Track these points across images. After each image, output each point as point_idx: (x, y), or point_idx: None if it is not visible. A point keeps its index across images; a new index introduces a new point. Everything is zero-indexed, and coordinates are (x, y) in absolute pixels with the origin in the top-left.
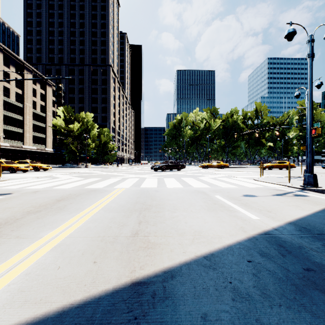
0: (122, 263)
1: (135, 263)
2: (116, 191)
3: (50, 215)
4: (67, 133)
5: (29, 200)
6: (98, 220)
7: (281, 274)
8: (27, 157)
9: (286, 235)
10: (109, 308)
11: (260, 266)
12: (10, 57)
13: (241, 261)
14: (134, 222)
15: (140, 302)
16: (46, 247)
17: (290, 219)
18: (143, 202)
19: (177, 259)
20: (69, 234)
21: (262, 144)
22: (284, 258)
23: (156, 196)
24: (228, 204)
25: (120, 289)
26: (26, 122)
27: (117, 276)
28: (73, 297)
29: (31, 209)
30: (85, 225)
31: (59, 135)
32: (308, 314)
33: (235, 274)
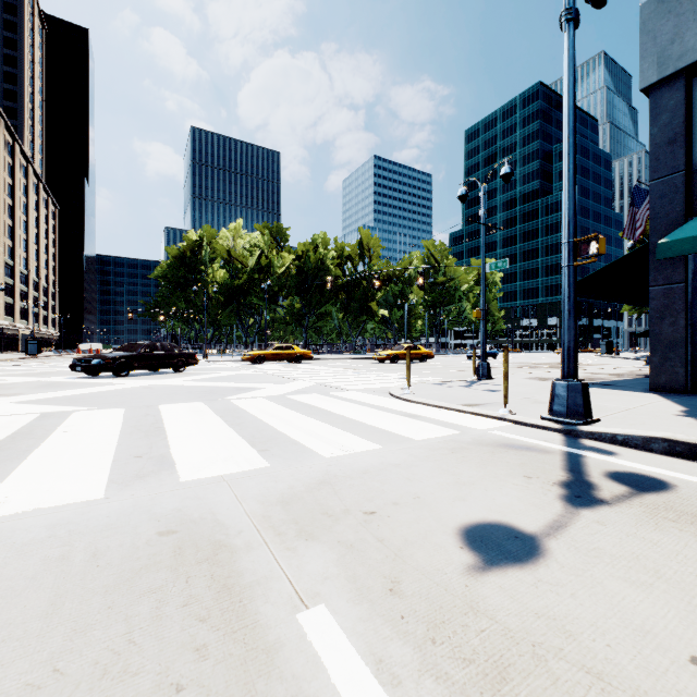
0: None
1: None
2: None
3: None
4: None
5: None
6: None
7: None
8: None
9: None
10: None
11: None
12: None
13: None
14: None
15: None
16: None
17: None
18: None
19: None
20: None
21: (372, 312)
22: None
23: None
24: None
25: None
26: None
27: None
28: None
29: None
30: None
31: None
32: None
33: None
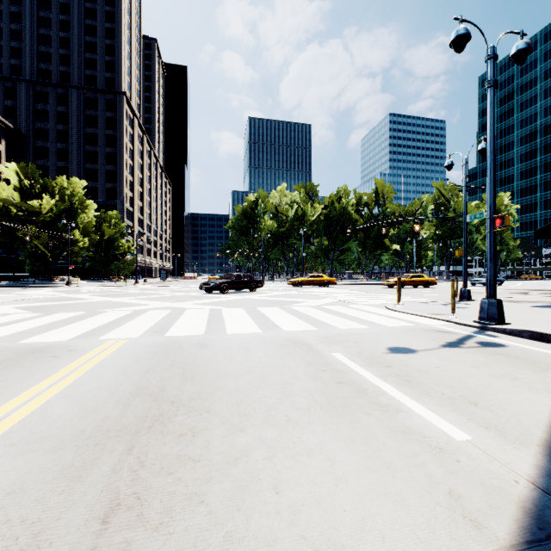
0: None
1: None
2: (98, 351)
3: None
4: (26, 217)
5: None
6: None
7: None
8: None
9: None
10: None
11: None
12: None
13: None
14: (87, 514)
15: None
16: None
17: (540, 430)
18: (156, 391)
19: None
20: None
21: (385, 247)
22: None
23: (198, 364)
24: (371, 381)
25: None
26: None
27: None
28: None
29: None
30: None
31: (6, 220)
32: None
33: None
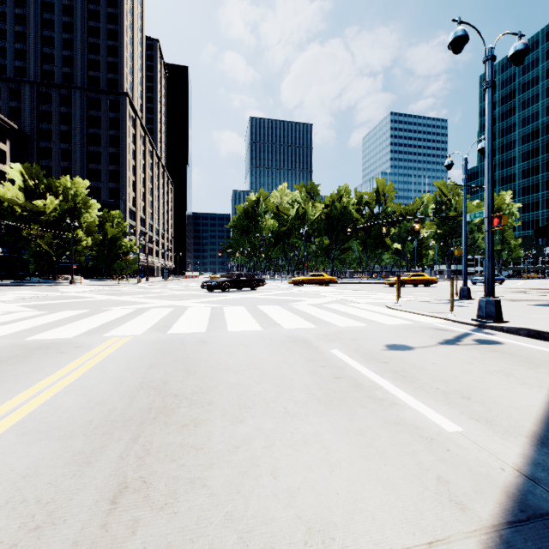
0: None
1: None
2: (103, 348)
3: None
4: (30, 217)
5: None
6: None
7: None
8: None
9: None
10: None
11: None
12: None
13: None
14: (98, 496)
15: None
16: None
17: (529, 422)
18: (160, 385)
19: None
20: None
21: (386, 246)
22: None
23: (199, 360)
24: (368, 377)
25: None
26: None
27: None
28: None
29: None
30: None
31: (11, 219)
32: None
33: None
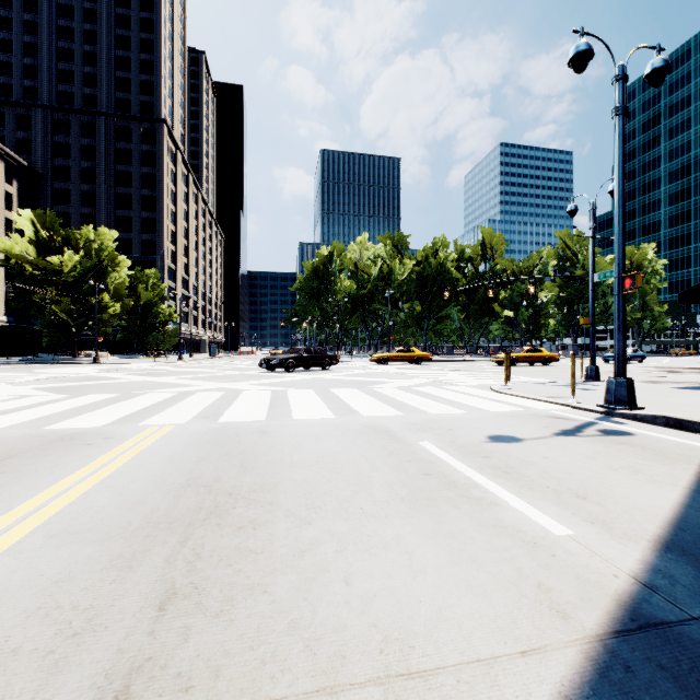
0: None
1: None
2: (140, 439)
3: None
4: (44, 277)
5: None
6: None
7: None
8: None
9: None
10: None
11: None
12: None
13: None
14: (142, 602)
15: None
16: None
17: (654, 525)
18: (210, 482)
19: None
20: None
21: (494, 313)
22: None
23: (258, 453)
24: (463, 473)
25: None
26: None
27: None
28: None
29: None
30: None
31: (20, 280)
32: None
33: None
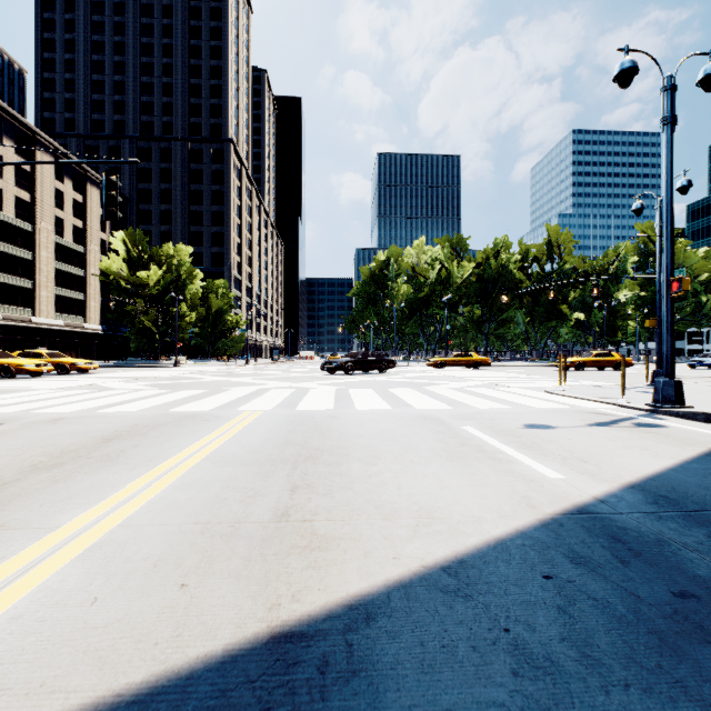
0: (248, 586)
1: (280, 586)
2: (242, 418)
3: (85, 474)
4: (134, 291)
5: (39, 439)
6: (196, 483)
7: (622, 607)
8: (42, 343)
9: (625, 514)
10: (212, 703)
11: (574, 589)
12: (3, 119)
13: (530, 578)
14: (281, 488)
15: (290, 685)
16: (68, 550)
17: (632, 477)
18: (302, 443)
19: (381, 575)
20: (126, 517)
21: (562, 316)
22: (626, 568)
23: (332, 429)
24: (493, 445)
25: (242, 652)
26: (41, 265)
27: (236, 619)
28: (124, 676)
29: (42, 460)
30: (165, 495)
31: (116, 294)
32: (695, 707)
33: (516, 609)
